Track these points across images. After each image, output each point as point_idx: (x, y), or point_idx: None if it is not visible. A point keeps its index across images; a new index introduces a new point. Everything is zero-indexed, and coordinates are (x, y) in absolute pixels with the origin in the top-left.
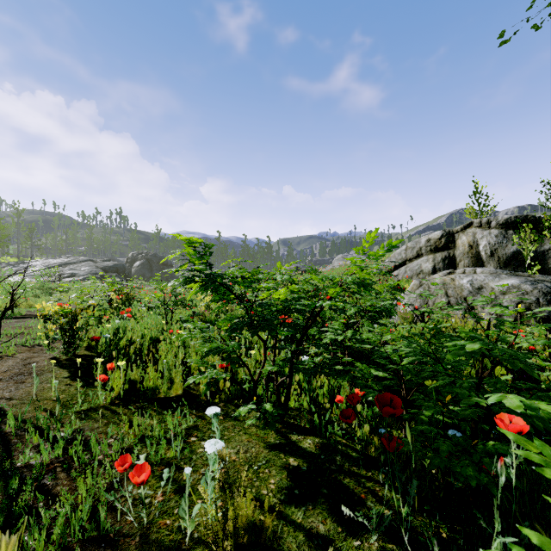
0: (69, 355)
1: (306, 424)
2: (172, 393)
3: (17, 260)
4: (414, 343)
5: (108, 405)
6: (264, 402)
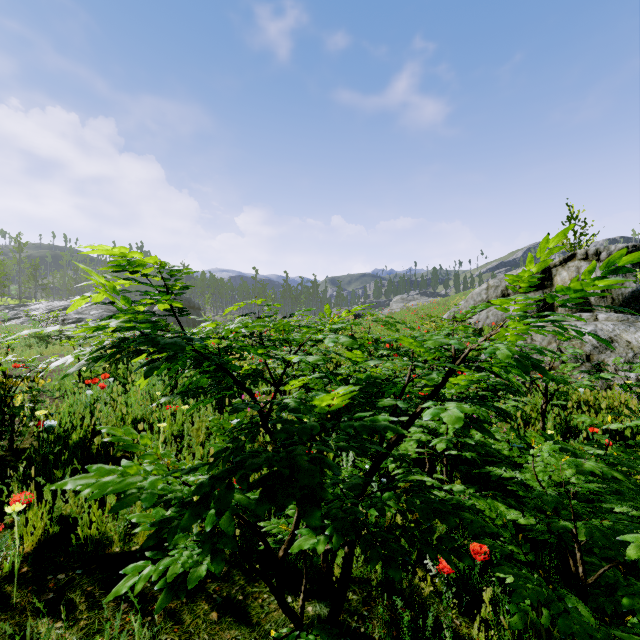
0: (1, 451)
1: (385, 637)
2: (136, 543)
3: (18, 302)
4: (635, 492)
5: (3, 579)
6: (296, 632)
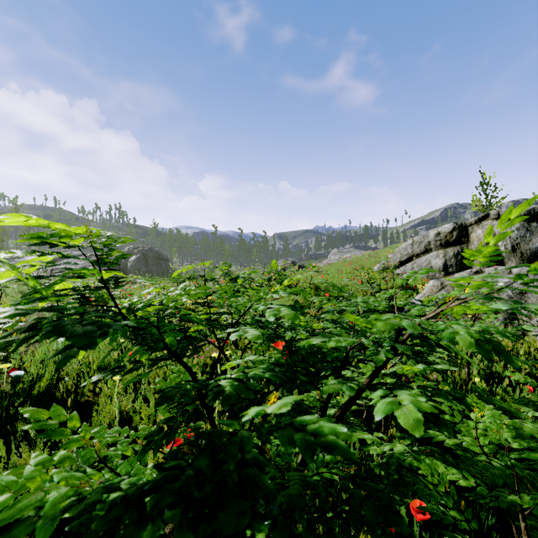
0: None
1: None
2: None
3: None
4: None
5: None
6: None
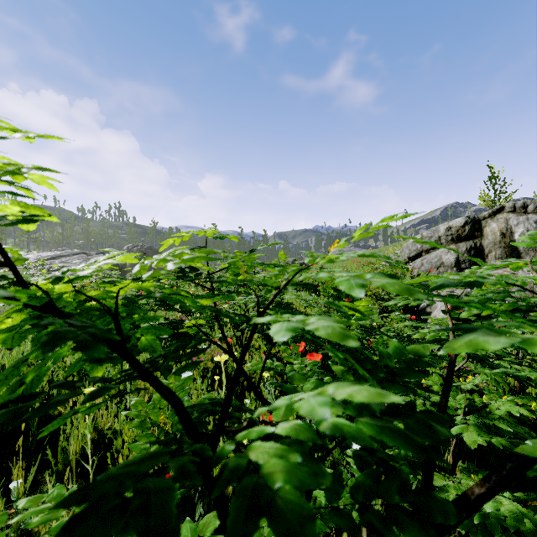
0: None
1: None
2: None
3: None
4: None
5: None
6: None
